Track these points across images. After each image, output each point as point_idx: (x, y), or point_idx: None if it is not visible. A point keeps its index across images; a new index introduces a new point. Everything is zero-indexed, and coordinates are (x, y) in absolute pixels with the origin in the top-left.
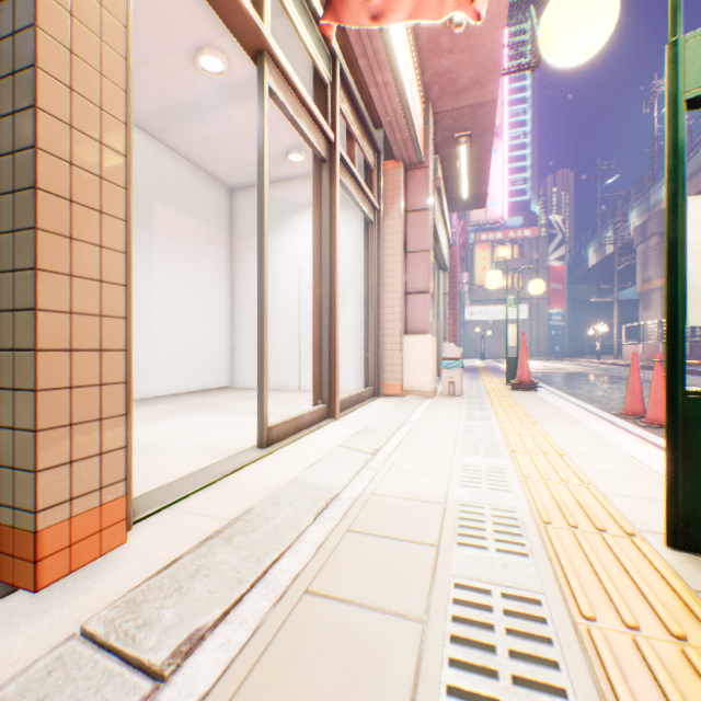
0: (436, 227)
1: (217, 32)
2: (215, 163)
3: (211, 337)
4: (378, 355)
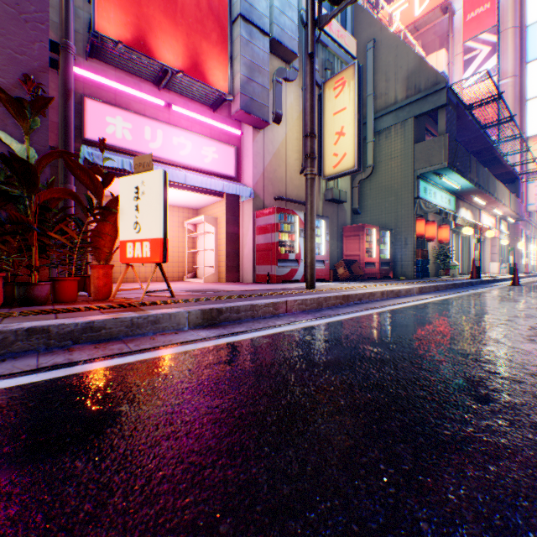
0: (498, 238)
1: None
2: None
3: None
4: (483, 266)
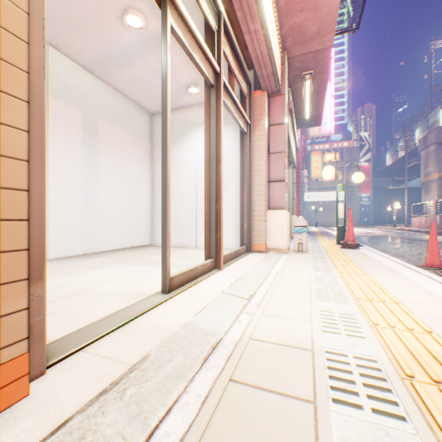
0: (289, 136)
1: None
2: (140, 96)
3: (138, 212)
4: (249, 224)
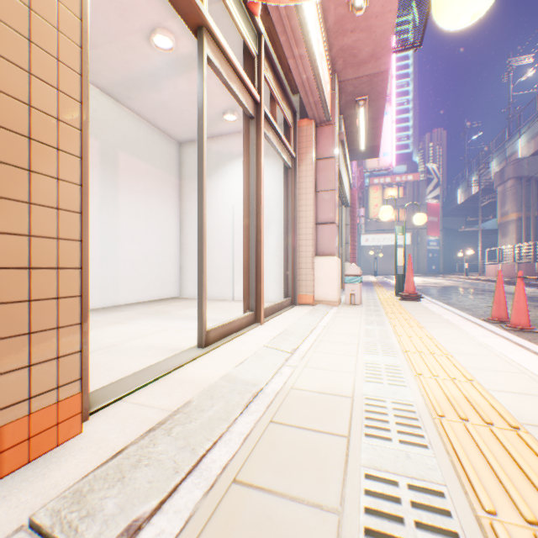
0: (340, 171)
1: (167, 15)
2: (167, 122)
3: (164, 259)
4: (294, 272)
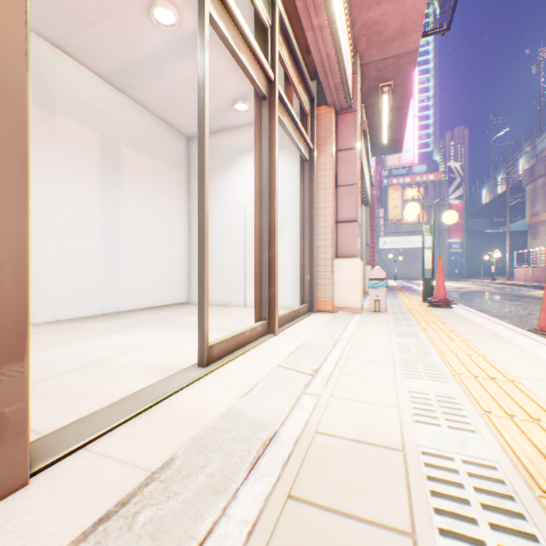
0: (362, 165)
1: None
2: (173, 114)
3: (172, 261)
4: (312, 276)
